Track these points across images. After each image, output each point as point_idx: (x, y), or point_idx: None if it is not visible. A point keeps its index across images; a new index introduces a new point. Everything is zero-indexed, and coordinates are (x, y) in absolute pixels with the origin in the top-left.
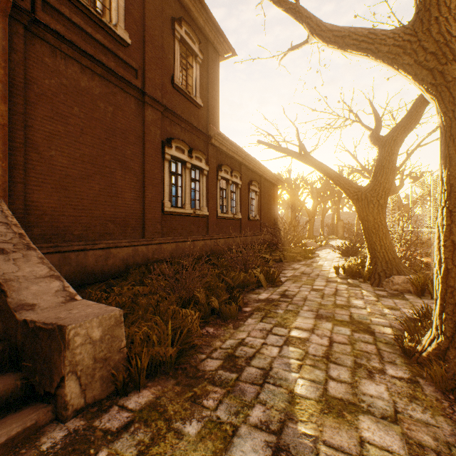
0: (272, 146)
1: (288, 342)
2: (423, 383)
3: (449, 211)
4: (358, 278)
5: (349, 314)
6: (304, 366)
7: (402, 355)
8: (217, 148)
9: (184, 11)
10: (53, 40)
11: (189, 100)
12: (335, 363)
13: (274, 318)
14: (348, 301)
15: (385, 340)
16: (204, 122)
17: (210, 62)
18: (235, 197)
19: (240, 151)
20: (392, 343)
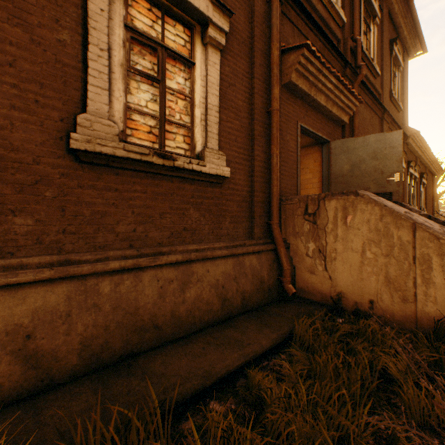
0: None
1: None
2: None
3: None
4: None
5: None
6: None
7: None
8: (407, 146)
9: (393, 29)
10: (359, 90)
11: (394, 107)
12: None
13: None
14: None
15: None
16: (400, 123)
17: (404, 67)
18: (412, 190)
19: (423, 145)
20: None
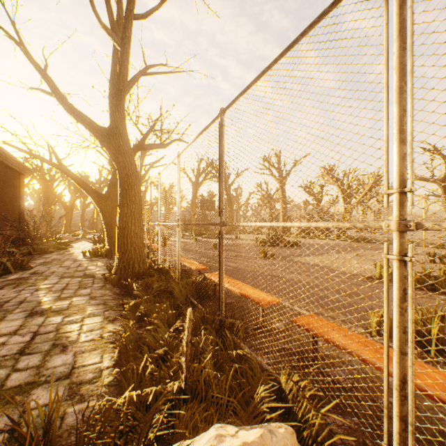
0: (22, 150)
1: (39, 290)
2: (108, 285)
3: (120, 214)
4: (100, 257)
5: (84, 273)
6: (49, 294)
7: (105, 280)
8: None
9: None
10: None
11: None
12: (68, 289)
13: (26, 284)
14: (86, 268)
15: (100, 278)
16: None
17: None
18: None
19: None
20: (103, 278)
